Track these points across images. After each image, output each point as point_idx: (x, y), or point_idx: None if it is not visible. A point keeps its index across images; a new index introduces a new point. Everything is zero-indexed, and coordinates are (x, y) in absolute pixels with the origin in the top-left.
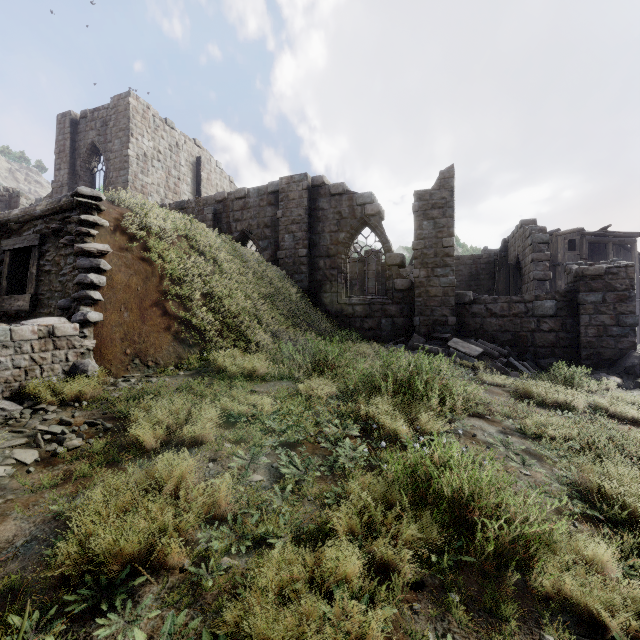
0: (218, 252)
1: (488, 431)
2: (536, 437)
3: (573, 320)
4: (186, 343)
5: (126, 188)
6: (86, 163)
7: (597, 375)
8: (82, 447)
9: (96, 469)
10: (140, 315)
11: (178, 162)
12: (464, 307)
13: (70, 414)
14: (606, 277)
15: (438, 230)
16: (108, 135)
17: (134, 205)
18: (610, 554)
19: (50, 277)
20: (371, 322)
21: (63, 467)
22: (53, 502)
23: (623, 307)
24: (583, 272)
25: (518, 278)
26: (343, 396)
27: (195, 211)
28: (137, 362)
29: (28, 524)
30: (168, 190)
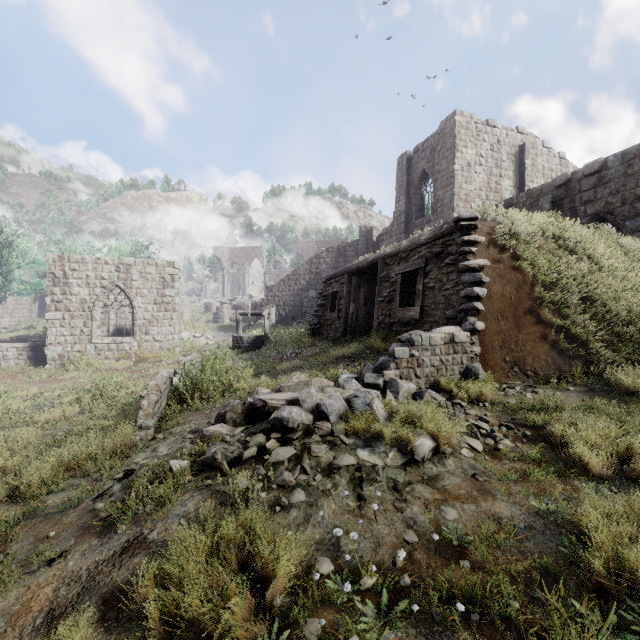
0: (592, 247)
1: None
2: None
3: None
4: (565, 354)
5: (452, 201)
6: (417, 190)
7: None
8: (512, 448)
9: (549, 477)
10: (514, 323)
11: (499, 159)
12: None
13: (480, 412)
14: None
15: None
16: (435, 159)
17: (498, 216)
18: None
19: (434, 292)
20: None
21: (508, 463)
22: (524, 496)
23: None
24: None
25: None
26: None
27: (526, 205)
28: (516, 370)
29: (517, 510)
30: (489, 191)
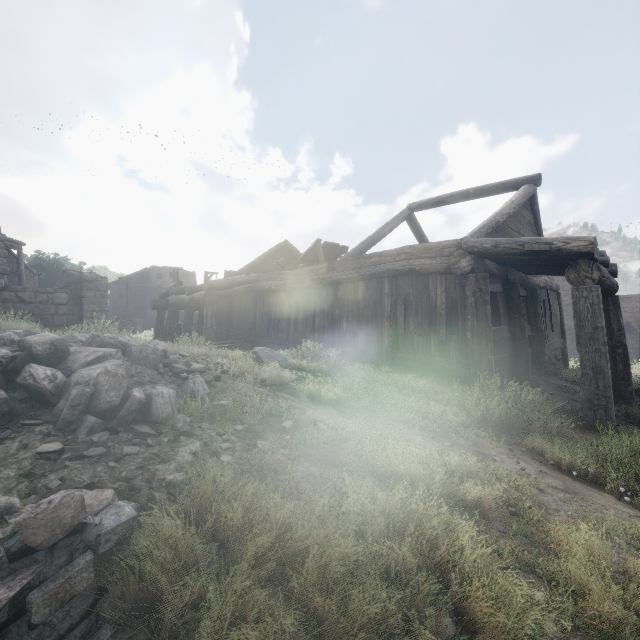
0: None
1: None
2: None
3: (78, 307)
4: None
5: None
6: None
7: None
8: None
9: None
10: None
11: None
12: None
13: None
14: (96, 282)
15: None
16: None
17: None
18: None
19: None
20: None
21: None
22: None
23: (104, 301)
24: (86, 278)
25: None
26: None
27: None
28: None
29: None
30: None
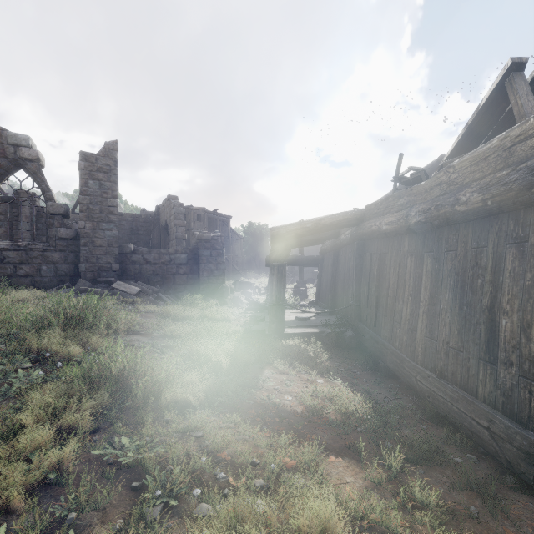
0: None
1: (142, 341)
2: (171, 338)
3: (197, 267)
4: None
5: None
6: None
7: (208, 299)
8: None
9: None
10: None
11: None
12: (126, 256)
13: None
14: (212, 241)
15: (104, 191)
16: None
17: None
18: (197, 376)
19: None
20: (28, 268)
21: None
22: None
23: (220, 259)
24: (201, 237)
25: (167, 236)
26: (5, 340)
27: None
28: None
29: None
30: None
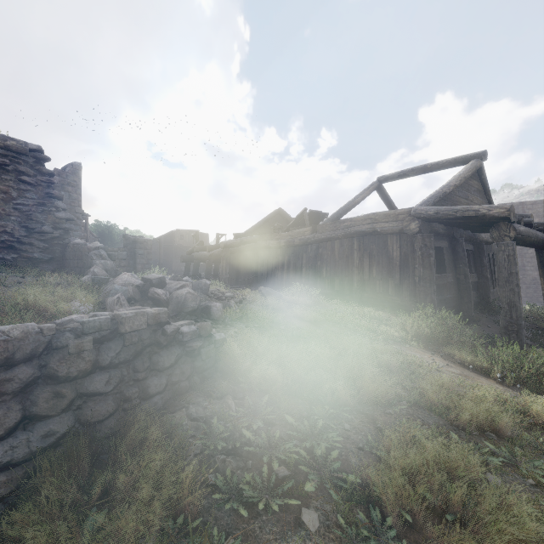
0: None
1: None
2: None
3: (133, 261)
4: None
5: None
6: None
7: None
8: None
9: None
10: None
11: None
12: None
13: None
14: (145, 243)
15: (72, 200)
16: None
17: None
18: None
19: None
20: None
21: None
22: None
23: (149, 256)
24: (138, 240)
25: None
26: None
27: None
28: None
29: None
30: None
